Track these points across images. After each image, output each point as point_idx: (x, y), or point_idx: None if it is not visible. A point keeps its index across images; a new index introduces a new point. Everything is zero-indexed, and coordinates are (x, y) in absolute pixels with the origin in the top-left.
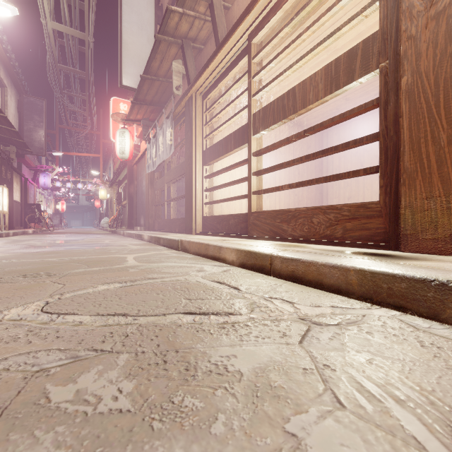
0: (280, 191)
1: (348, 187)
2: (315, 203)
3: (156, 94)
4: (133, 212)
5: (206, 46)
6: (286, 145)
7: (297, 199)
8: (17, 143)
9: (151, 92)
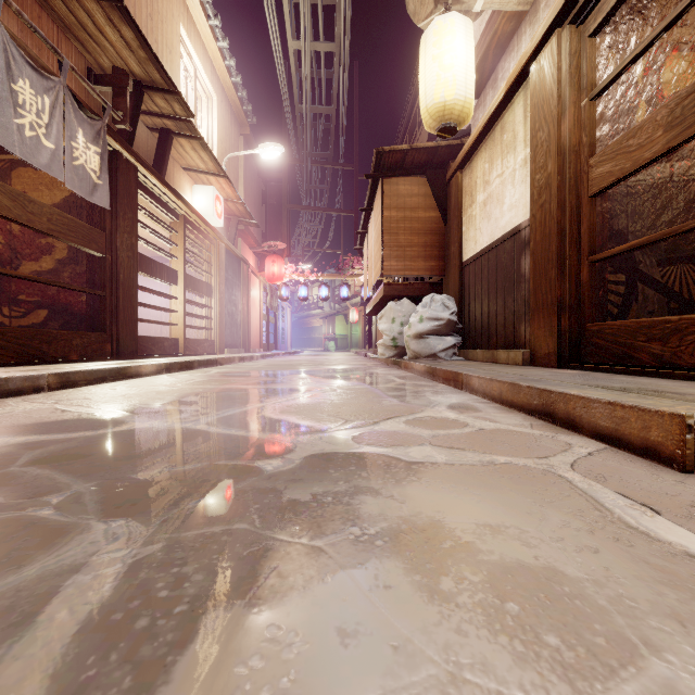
0: None
1: None
2: None
3: None
4: None
5: None
6: None
7: None
8: None
9: None
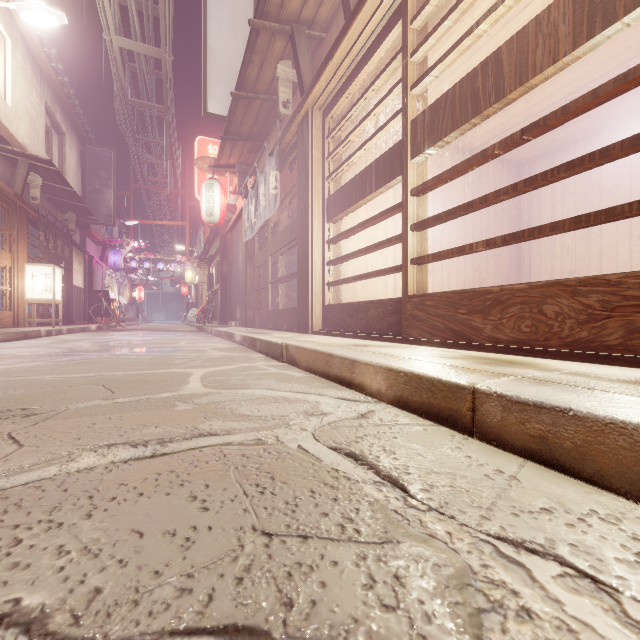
0: (449, 264)
1: (571, 254)
2: (509, 282)
3: (255, 123)
4: (227, 300)
5: (330, 31)
6: (460, 189)
7: (479, 276)
8: (77, 208)
9: (248, 119)
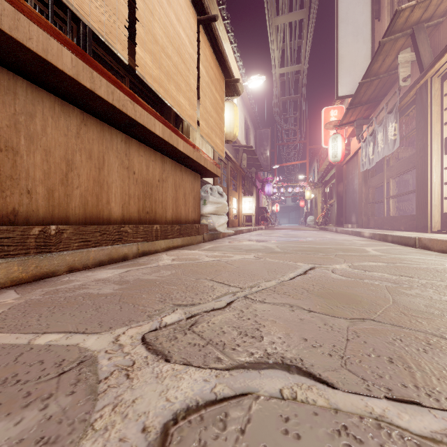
0: None
1: None
2: None
3: (373, 92)
4: (343, 210)
5: None
6: None
7: None
8: (256, 165)
9: (368, 92)
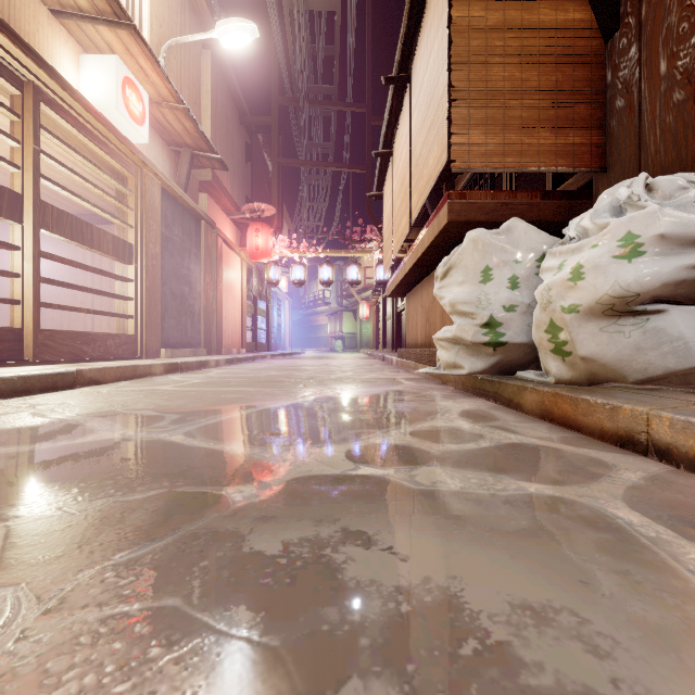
0: None
1: None
2: None
3: None
4: None
5: None
6: None
7: None
8: None
9: None
